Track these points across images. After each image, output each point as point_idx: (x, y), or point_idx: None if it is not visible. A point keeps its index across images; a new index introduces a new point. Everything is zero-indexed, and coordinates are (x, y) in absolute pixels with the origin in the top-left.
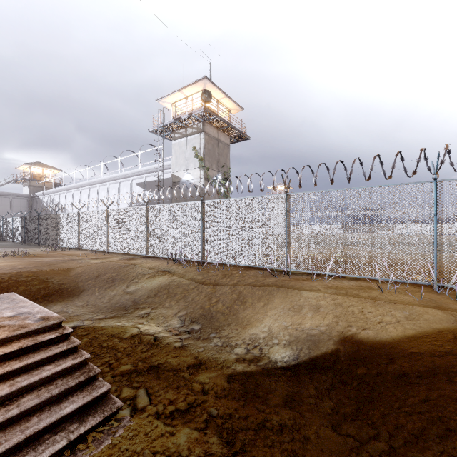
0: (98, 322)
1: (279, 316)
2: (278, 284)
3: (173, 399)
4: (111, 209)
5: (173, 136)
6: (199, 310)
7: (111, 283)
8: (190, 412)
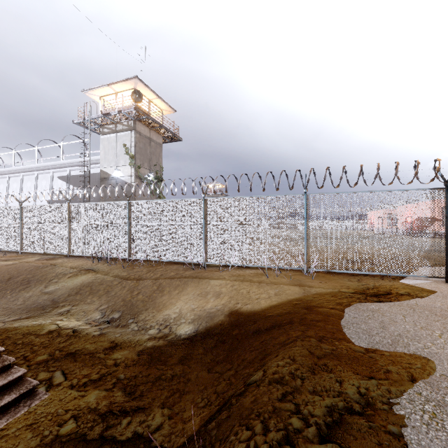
0: (11, 323)
1: (189, 301)
2: (194, 275)
3: (88, 373)
4: (25, 206)
5: (101, 131)
6: (120, 303)
7: (25, 284)
8: (101, 379)
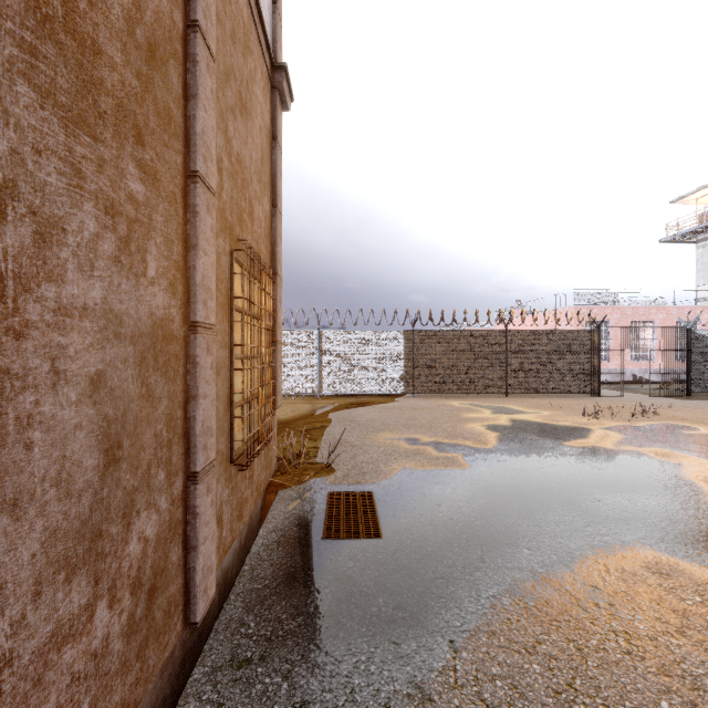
0: None
1: None
2: None
3: None
4: None
5: None
6: None
7: None
8: None
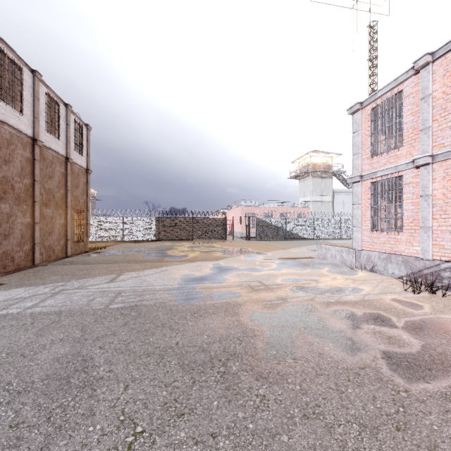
0: None
1: None
2: None
3: None
4: None
5: None
6: None
7: None
8: None
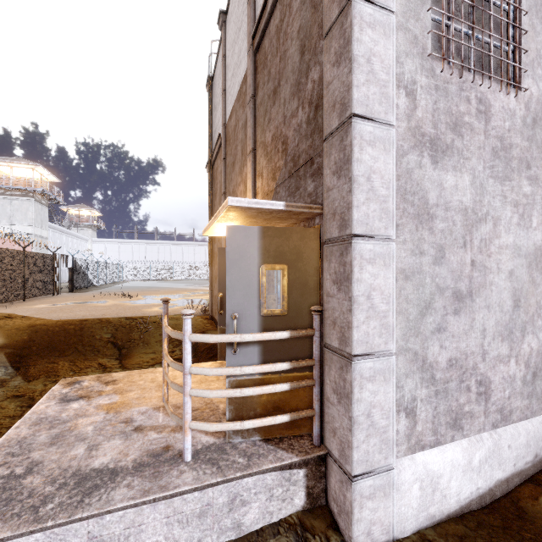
0: None
1: None
2: None
3: None
4: None
5: None
6: None
7: None
8: None
